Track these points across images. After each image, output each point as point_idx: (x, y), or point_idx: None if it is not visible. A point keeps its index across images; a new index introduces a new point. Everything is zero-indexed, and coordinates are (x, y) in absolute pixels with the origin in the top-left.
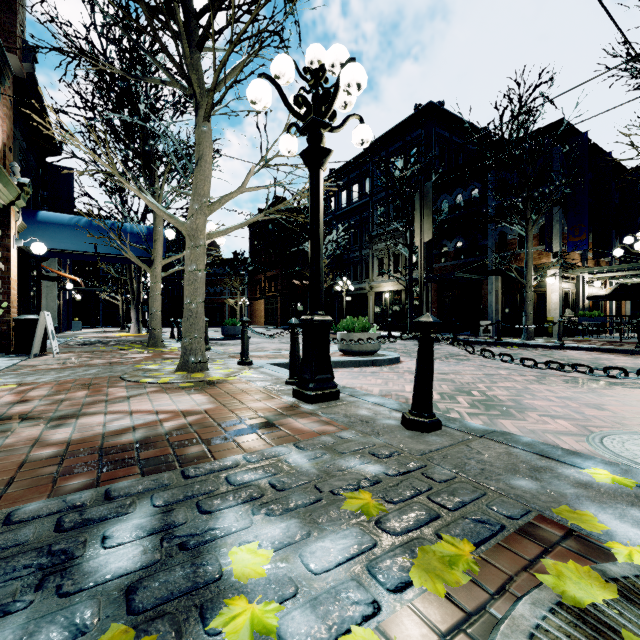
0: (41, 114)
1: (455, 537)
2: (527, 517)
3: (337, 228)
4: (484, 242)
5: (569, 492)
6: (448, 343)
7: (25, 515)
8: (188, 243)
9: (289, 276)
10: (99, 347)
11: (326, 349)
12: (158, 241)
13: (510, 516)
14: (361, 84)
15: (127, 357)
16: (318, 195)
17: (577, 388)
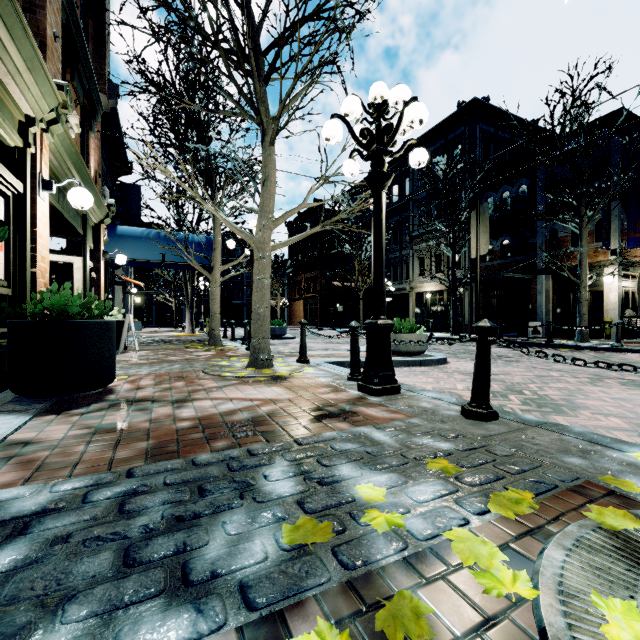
0: (119, 141)
1: (519, 489)
2: (577, 481)
3: None
4: (533, 240)
5: (614, 468)
6: (494, 344)
7: (203, 461)
8: (256, 255)
9: (328, 277)
10: (167, 345)
11: (388, 349)
12: (217, 249)
13: (562, 480)
14: (423, 120)
15: (196, 355)
16: (381, 214)
17: (633, 390)
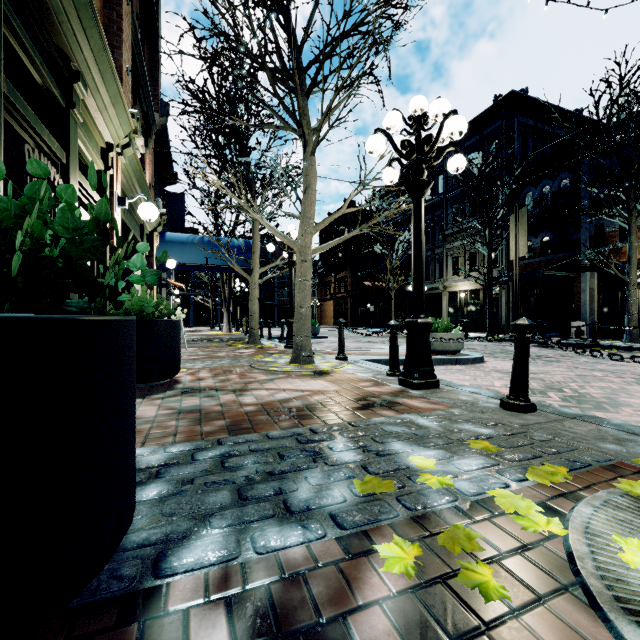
0: (167, 154)
1: (554, 465)
2: (610, 462)
3: (408, 228)
4: (576, 236)
5: None
6: (533, 345)
7: (276, 436)
8: (298, 258)
9: (358, 277)
10: (210, 343)
11: (427, 346)
12: (256, 253)
13: (596, 460)
14: (462, 131)
15: (239, 352)
16: (420, 219)
17: None
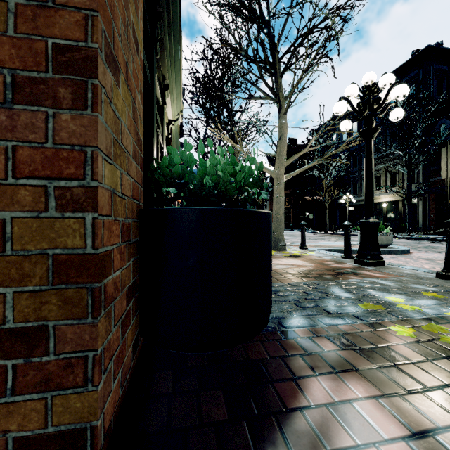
0: None
1: None
2: None
3: (338, 156)
4: None
5: None
6: None
7: (294, 284)
8: (275, 182)
9: (299, 193)
10: None
11: (376, 238)
12: None
13: None
14: (405, 95)
15: None
16: (371, 154)
17: None
